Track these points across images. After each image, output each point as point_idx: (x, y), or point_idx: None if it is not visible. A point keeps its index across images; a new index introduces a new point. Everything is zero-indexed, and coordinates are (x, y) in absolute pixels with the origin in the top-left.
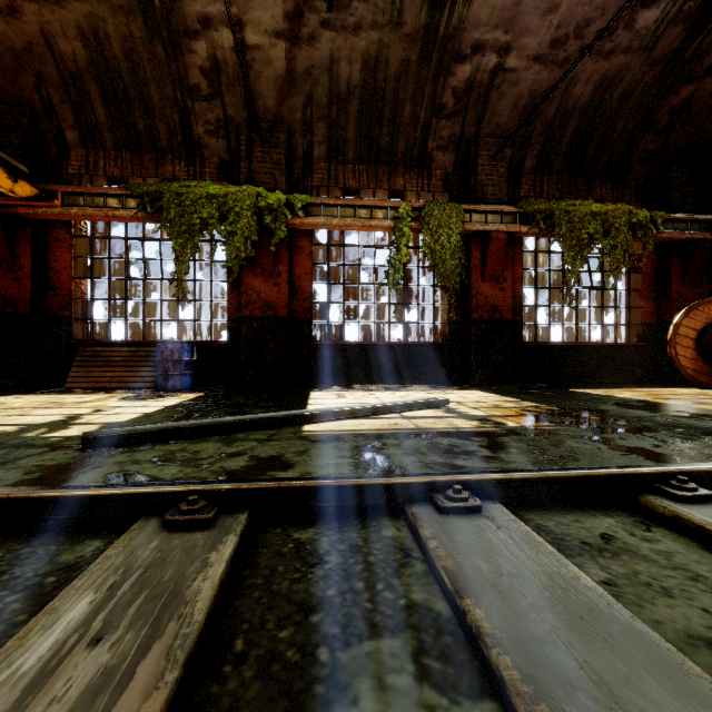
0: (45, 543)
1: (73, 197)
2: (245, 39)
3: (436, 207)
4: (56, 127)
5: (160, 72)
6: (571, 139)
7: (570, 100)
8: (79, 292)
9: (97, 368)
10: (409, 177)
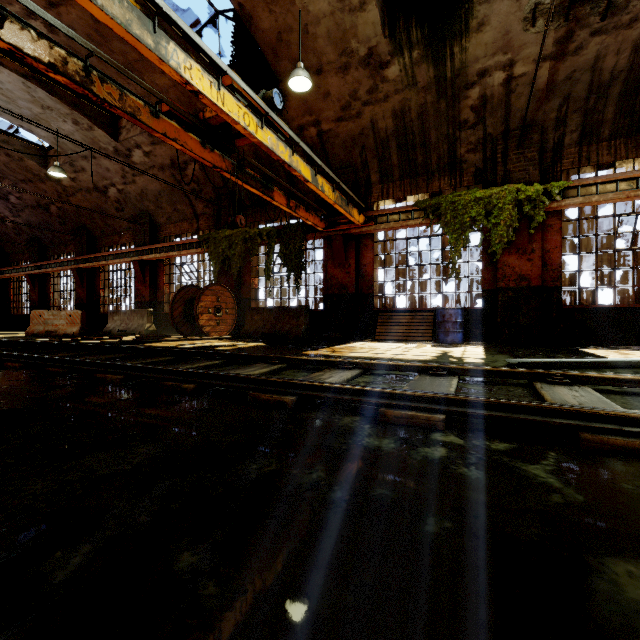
0: (630, 396)
1: (381, 217)
2: (513, 73)
3: None
4: (366, 175)
5: (440, 120)
6: None
7: None
8: (375, 277)
9: (392, 327)
10: None
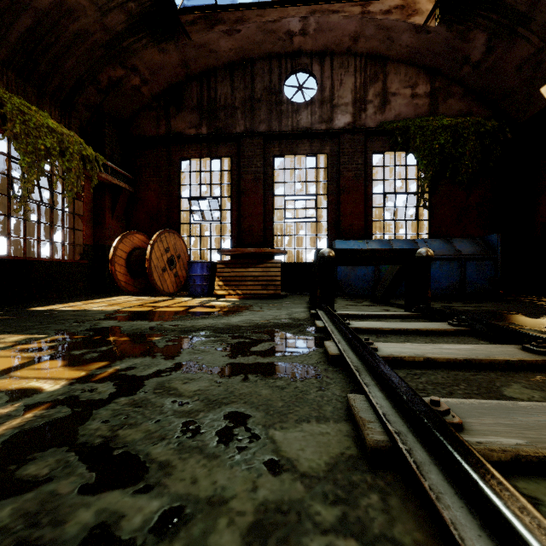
0: None
1: None
2: None
3: None
4: None
5: None
6: (23, 35)
7: None
8: None
9: None
10: None
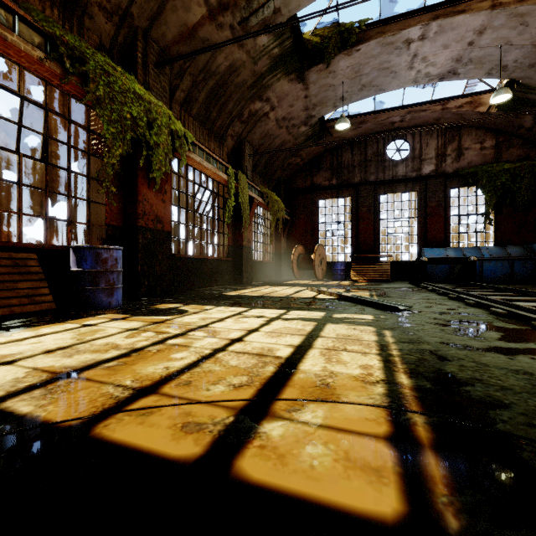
0: None
1: None
2: None
3: (241, 175)
4: None
5: None
6: (266, 159)
7: (273, 143)
8: None
9: None
10: (216, 145)
